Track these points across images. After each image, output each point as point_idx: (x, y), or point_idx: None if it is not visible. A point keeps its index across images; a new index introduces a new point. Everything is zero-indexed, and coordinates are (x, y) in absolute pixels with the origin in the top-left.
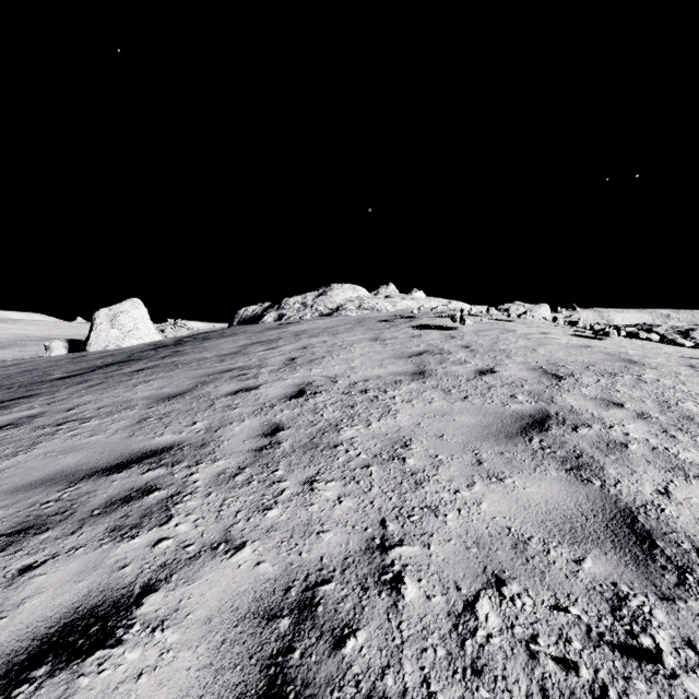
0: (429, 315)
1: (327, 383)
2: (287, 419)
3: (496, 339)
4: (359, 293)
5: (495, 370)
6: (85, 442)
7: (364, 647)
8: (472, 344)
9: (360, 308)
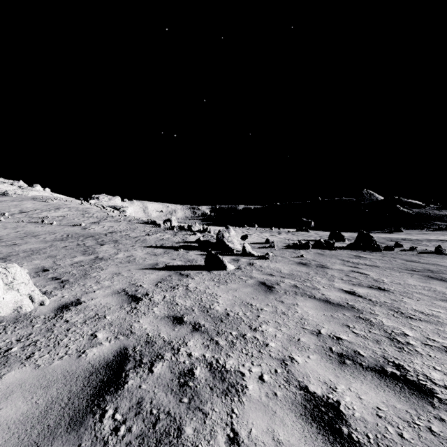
0: (45, 199)
1: (30, 207)
2: (29, 208)
3: (59, 204)
4: (13, 188)
5: (56, 207)
6: (5, 209)
7: (43, 211)
8: (54, 204)
9: (16, 194)
